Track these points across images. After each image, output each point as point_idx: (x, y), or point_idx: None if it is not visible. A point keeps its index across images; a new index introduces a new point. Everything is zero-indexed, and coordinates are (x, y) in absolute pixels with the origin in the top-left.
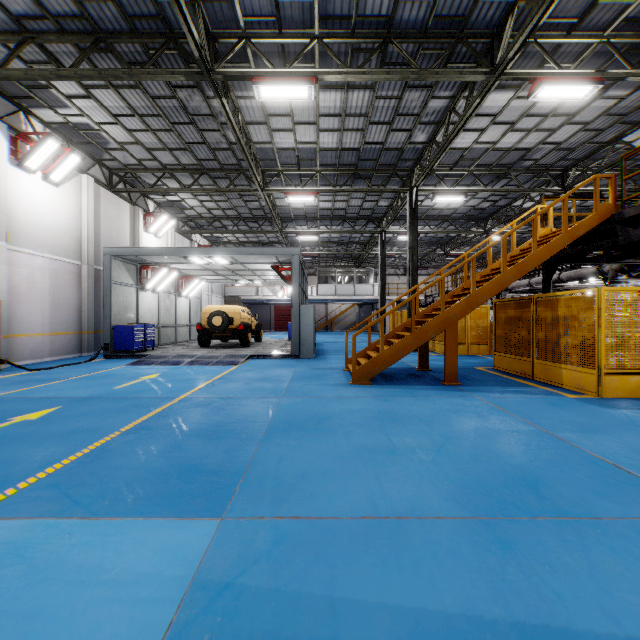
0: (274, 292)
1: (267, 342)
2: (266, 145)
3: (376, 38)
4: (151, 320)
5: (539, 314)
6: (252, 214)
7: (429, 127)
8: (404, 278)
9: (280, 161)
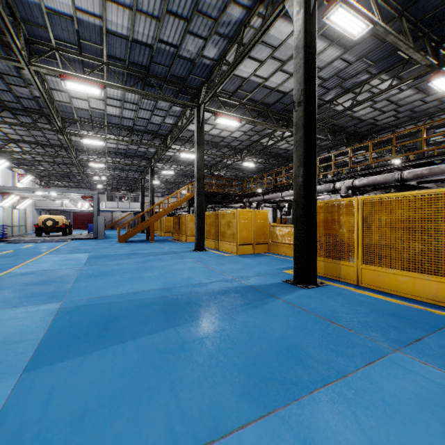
0: (75, 205)
1: (76, 234)
2: (79, 142)
3: (128, 130)
4: (1, 222)
5: (180, 221)
6: (64, 162)
7: (154, 148)
8: (162, 198)
9: (86, 147)
